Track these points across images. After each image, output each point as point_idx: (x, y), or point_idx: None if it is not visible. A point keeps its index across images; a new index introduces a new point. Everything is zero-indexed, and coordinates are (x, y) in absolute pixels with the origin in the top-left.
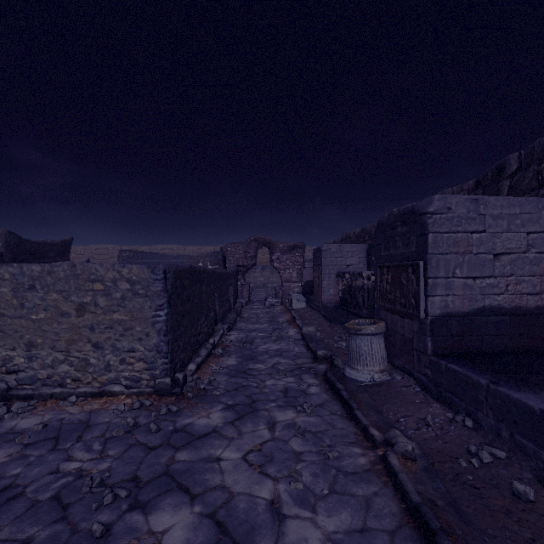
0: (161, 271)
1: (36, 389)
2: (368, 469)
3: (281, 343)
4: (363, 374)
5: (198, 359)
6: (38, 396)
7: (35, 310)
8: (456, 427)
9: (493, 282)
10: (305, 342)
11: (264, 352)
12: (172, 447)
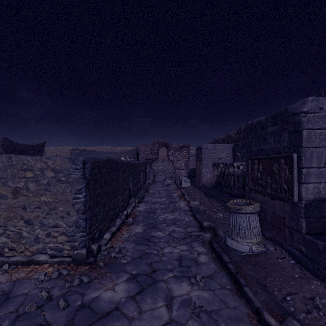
0: (80, 162)
1: None
2: None
3: (175, 214)
4: (242, 245)
5: (113, 229)
6: None
7: None
8: None
9: None
10: (192, 212)
11: (163, 221)
12: None
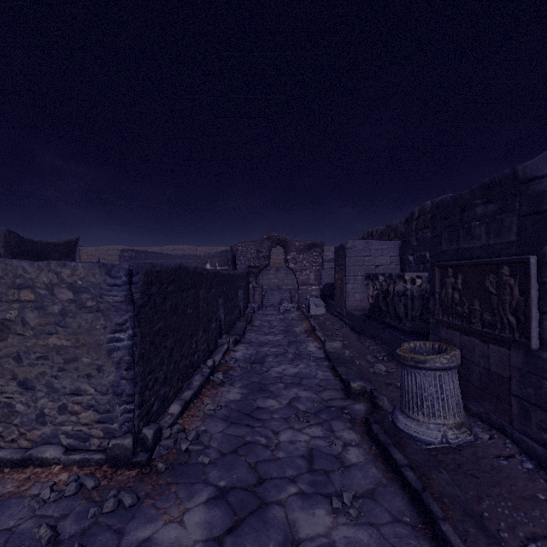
0: (123, 272)
1: None
2: None
3: (300, 364)
4: (428, 429)
5: (186, 394)
6: None
7: None
8: None
9: None
10: (330, 362)
11: (278, 378)
12: None
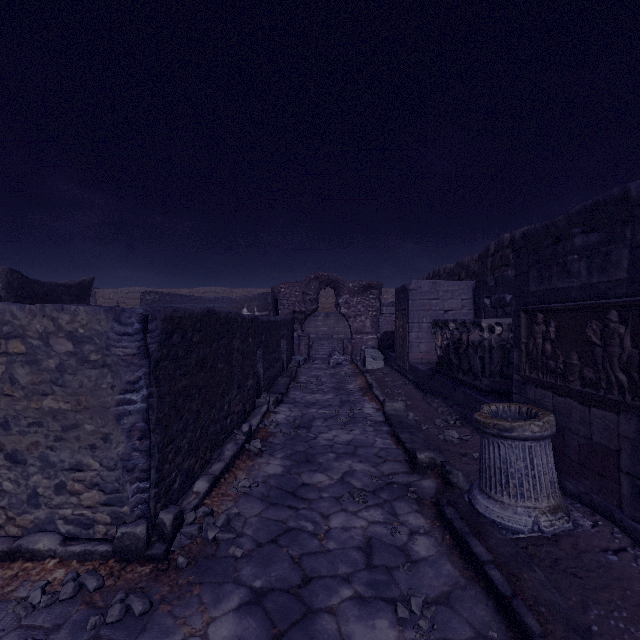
0: (136, 318)
1: None
2: None
3: (354, 430)
4: (516, 514)
5: (216, 468)
6: None
7: None
8: None
9: None
10: (391, 427)
11: (328, 446)
12: None
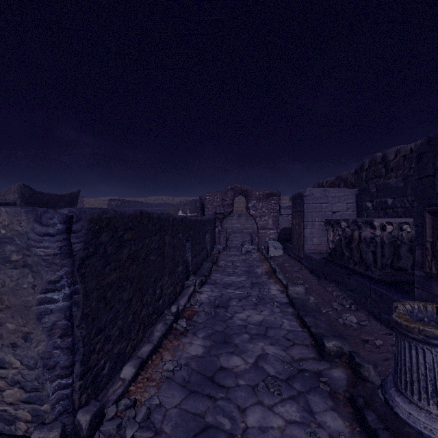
0: (59, 219)
1: None
2: None
3: (264, 311)
4: None
5: (144, 351)
6: None
7: None
8: None
9: None
10: (295, 309)
11: (242, 327)
12: None
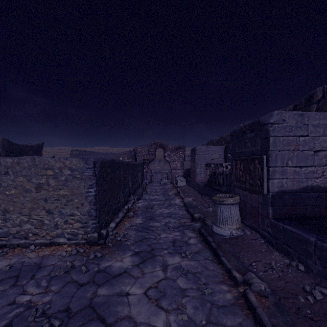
0: (92, 162)
1: (8, 241)
2: (233, 303)
3: (171, 208)
4: (225, 230)
5: (117, 220)
6: (9, 245)
7: (8, 188)
8: (292, 270)
9: (313, 170)
10: (186, 207)
11: (160, 214)
12: (95, 284)
